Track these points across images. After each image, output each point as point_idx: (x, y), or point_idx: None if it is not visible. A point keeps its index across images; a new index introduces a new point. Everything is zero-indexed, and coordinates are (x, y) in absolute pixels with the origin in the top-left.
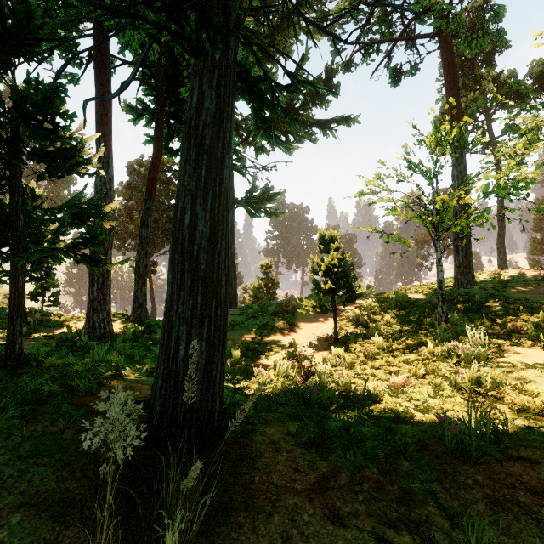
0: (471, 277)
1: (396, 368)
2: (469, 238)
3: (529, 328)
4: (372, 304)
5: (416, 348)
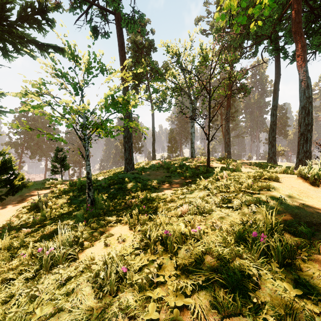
0: (132, 165)
1: None
2: (131, 143)
3: (137, 203)
4: (62, 188)
5: (47, 239)
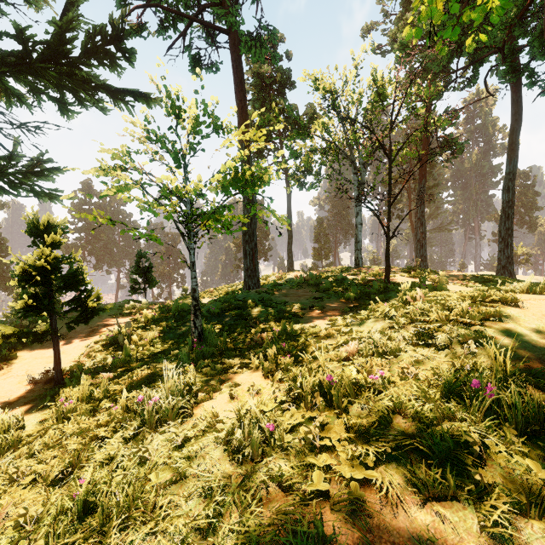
0: (257, 280)
1: (51, 454)
2: (255, 243)
3: (270, 339)
4: (150, 315)
5: (140, 389)
